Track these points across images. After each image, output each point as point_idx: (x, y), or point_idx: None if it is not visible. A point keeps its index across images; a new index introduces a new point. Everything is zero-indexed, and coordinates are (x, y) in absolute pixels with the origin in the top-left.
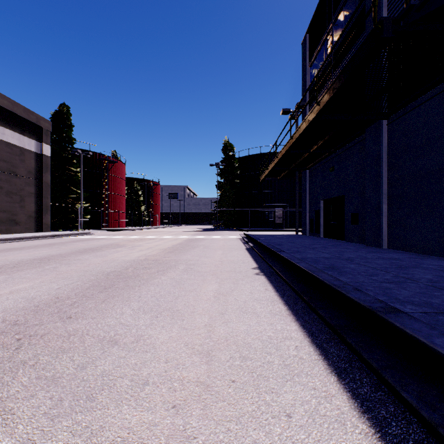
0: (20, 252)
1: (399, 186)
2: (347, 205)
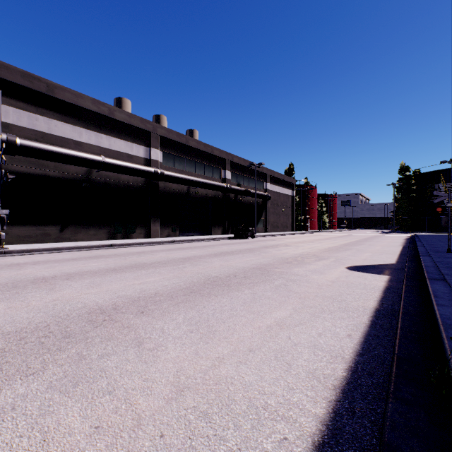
0: (320, 236)
1: None
2: None
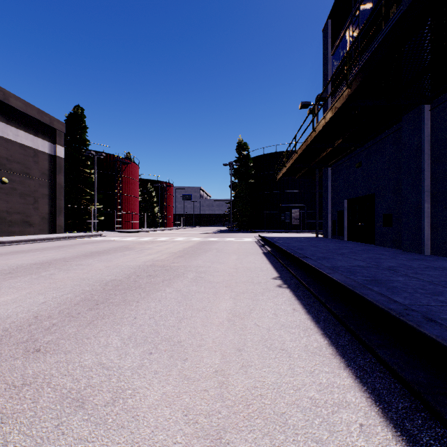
0: (24, 256)
1: (446, 182)
2: (377, 205)
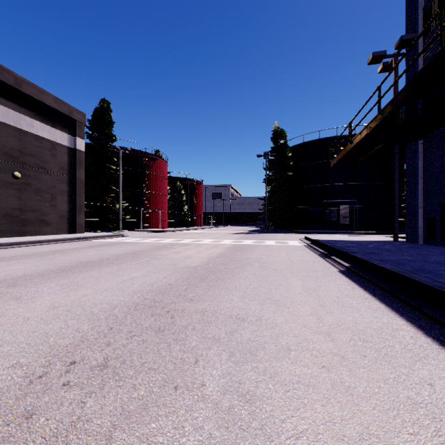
0: None
1: None
2: None
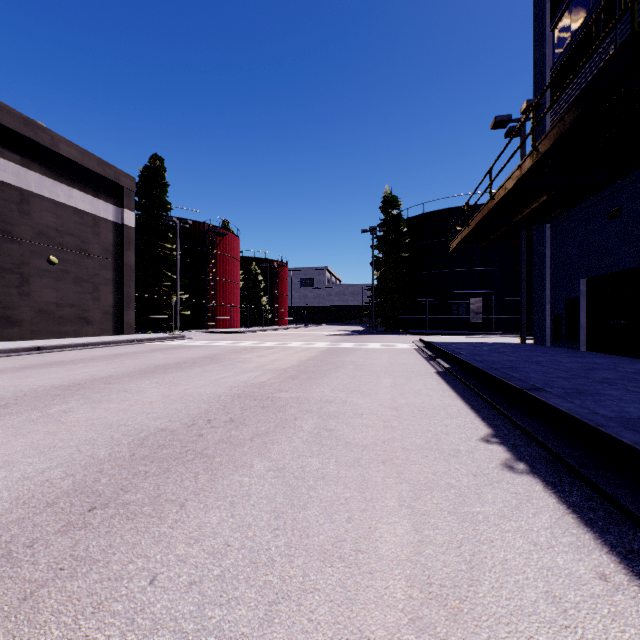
0: (56, 371)
1: None
2: None
